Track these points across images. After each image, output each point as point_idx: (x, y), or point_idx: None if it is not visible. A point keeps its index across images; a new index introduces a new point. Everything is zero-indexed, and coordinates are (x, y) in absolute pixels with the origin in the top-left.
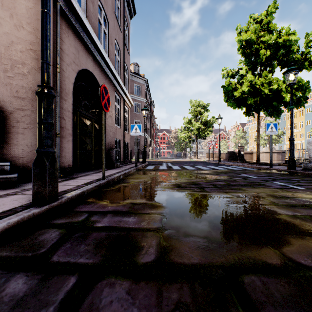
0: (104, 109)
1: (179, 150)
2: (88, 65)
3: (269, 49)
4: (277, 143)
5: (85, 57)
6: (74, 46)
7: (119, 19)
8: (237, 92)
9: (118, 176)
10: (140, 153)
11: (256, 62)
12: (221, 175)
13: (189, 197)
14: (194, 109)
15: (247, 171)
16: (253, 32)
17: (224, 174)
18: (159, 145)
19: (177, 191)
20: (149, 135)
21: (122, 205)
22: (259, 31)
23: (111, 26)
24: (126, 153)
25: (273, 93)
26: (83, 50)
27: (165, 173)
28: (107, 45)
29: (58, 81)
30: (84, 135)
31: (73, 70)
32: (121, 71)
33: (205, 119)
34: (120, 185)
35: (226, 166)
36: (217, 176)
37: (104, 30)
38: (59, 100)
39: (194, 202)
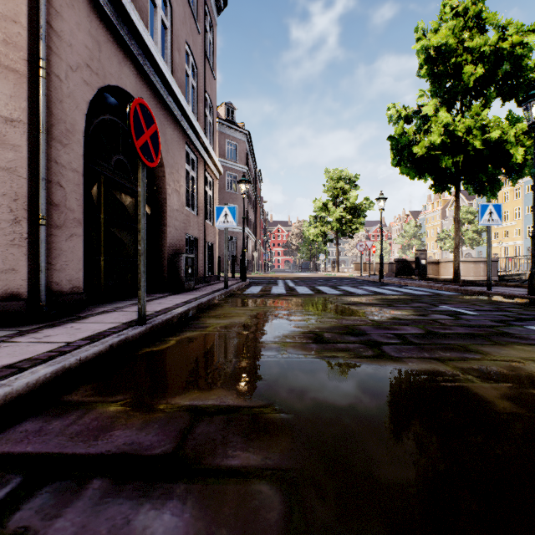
0: (142, 158)
1: (306, 257)
2: (126, 79)
3: (481, 64)
4: (475, 245)
5: (116, 62)
6: (88, 30)
7: (195, 8)
8: (419, 146)
9: (183, 313)
10: (236, 263)
11: (455, 89)
12: (399, 307)
13: (355, 379)
14: (332, 185)
15: (445, 298)
16: (448, 36)
17: (405, 305)
18: (270, 249)
19: (317, 356)
20: (254, 232)
21: (160, 420)
22: (460, 31)
23: (177, 14)
24: (210, 262)
25: (490, 147)
26: (111, 46)
27: (284, 302)
28: (169, 51)
29: (41, 98)
30: (118, 225)
31: (87, 84)
32: (198, 108)
33: (352, 203)
34: (181, 338)
35: (397, 288)
36: (392, 310)
37: (162, 20)
38: (43, 142)
39: (376, 404)
